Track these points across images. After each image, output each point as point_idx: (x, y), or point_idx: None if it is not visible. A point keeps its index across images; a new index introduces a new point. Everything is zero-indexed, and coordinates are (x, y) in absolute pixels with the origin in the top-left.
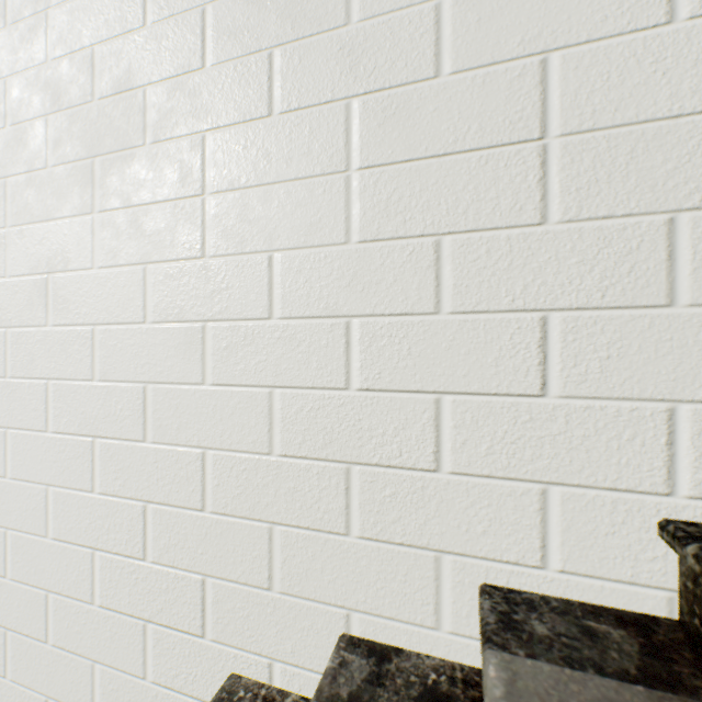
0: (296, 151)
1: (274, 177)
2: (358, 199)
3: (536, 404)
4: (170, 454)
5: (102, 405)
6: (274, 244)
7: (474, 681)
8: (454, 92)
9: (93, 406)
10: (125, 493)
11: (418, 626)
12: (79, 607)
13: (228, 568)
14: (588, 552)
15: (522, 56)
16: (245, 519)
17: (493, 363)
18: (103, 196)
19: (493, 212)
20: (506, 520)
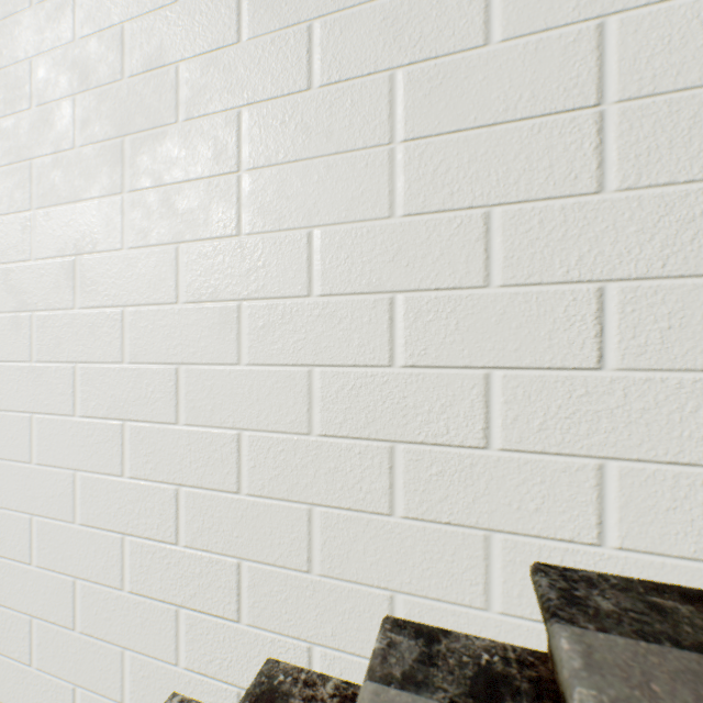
0: (337, 125)
1: (314, 151)
2: (402, 171)
3: (593, 377)
4: (204, 436)
5: (132, 388)
6: (314, 219)
7: (528, 661)
8: (505, 60)
9: (123, 389)
10: (156, 476)
11: (466, 607)
12: (108, 593)
13: (265, 551)
14: (648, 528)
15: (577, 21)
16: (282, 501)
17: (546, 336)
18: (133, 176)
19: (546, 181)
20: (560, 497)
